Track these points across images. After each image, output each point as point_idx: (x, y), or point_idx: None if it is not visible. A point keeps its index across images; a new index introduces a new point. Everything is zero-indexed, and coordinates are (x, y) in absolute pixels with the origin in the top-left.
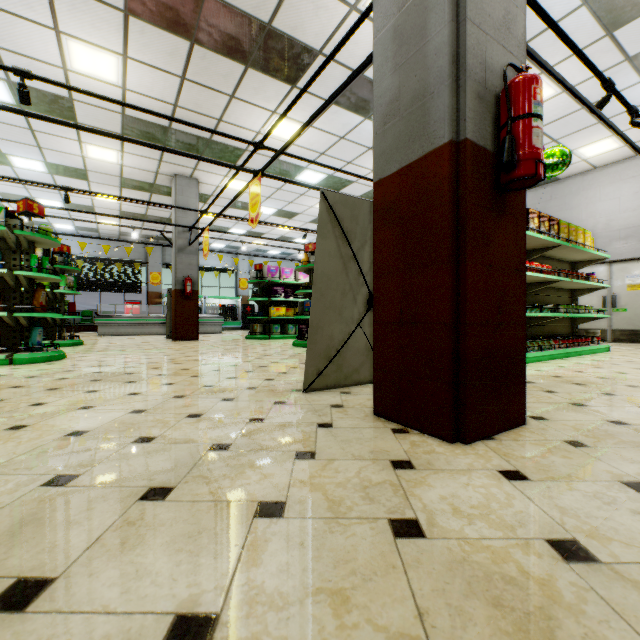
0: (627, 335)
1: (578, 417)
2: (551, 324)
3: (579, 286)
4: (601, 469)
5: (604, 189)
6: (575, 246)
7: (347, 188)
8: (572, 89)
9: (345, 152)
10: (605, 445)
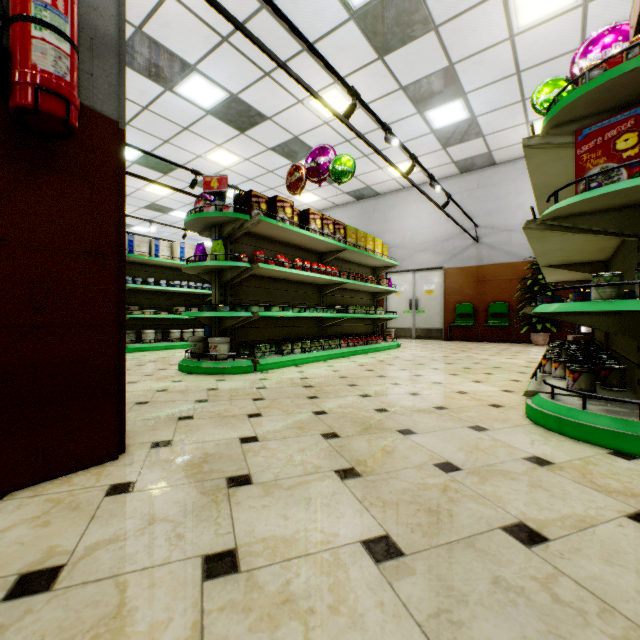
0: (425, 333)
1: (217, 436)
2: (352, 324)
3: (374, 289)
4: (49, 545)
5: (410, 207)
6: (362, 251)
7: (176, 172)
8: (300, 80)
9: (156, 127)
10: (159, 485)
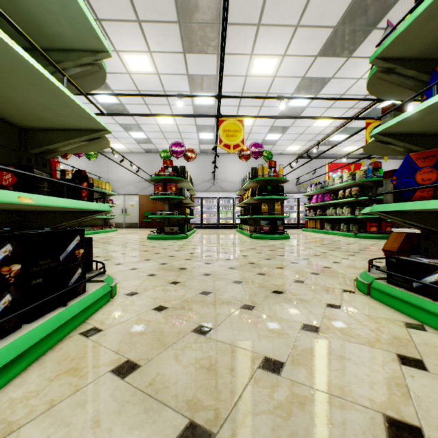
0: (130, 225)
1: None
2: (94, 221)
3: None
4: None
5: (123, 163)
6: (101, 189)
7: None
8: None
9: None
10: None
